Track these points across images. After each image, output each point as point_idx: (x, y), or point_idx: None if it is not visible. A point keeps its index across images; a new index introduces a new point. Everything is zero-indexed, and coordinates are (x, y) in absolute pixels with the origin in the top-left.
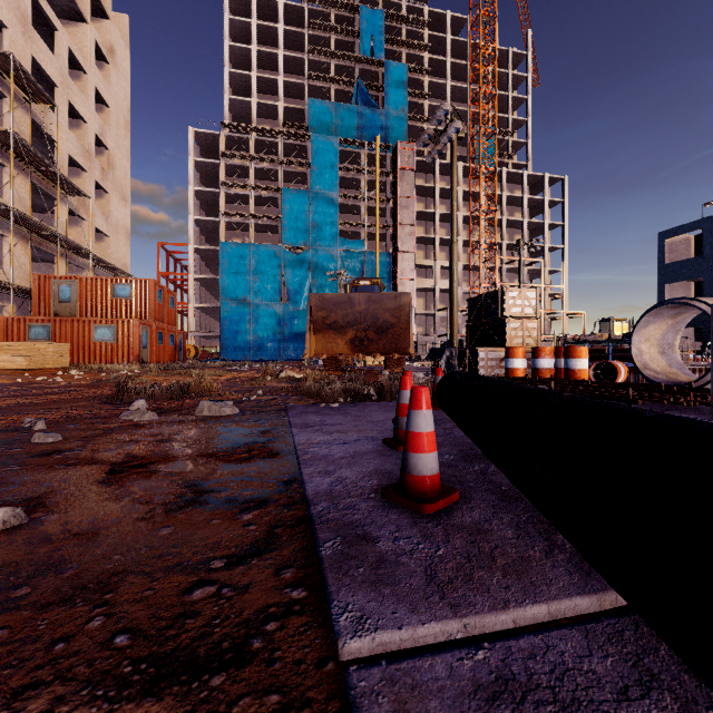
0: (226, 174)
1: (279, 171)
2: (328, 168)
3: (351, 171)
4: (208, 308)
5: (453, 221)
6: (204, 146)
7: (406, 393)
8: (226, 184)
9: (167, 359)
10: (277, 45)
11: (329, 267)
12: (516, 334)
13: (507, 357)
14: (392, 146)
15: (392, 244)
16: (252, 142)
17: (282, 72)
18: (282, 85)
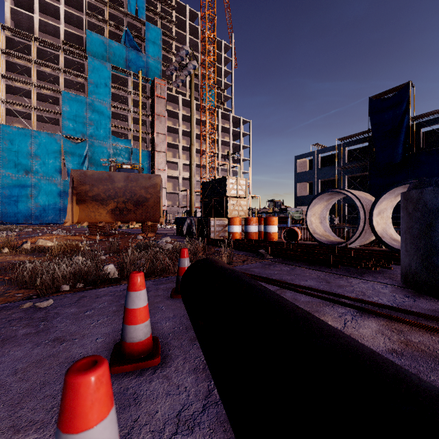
0: (7, 69)
1: (59, 77)
2: (102, 84)
3: (121, 90)
4: None
5: (192, 129)
6: None
7: None
8: (7, 77)
9: None
10: None
11: (103, 156)
12: (234, 208)
13: (229, 224)
14: (151, 80)
15: (151, 145)
16: (33, 48)
17: (63, 3)
18: (63, 12)
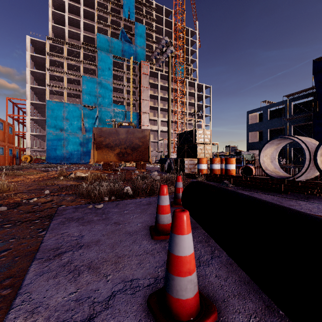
0: (50, 64)
1: (80, 66)
2: (107, 69)
3: (118, 71)
4: (39, 135)
5: (169, 96)
6: (36, 48)
7: (183, 240)
8: (50, 69)
9: (7, 163)
10: (80, 3)
11: (107, 117)
12: (201, 152)
13: (198, 163)
14: (138, 62)
15: (138, 108)
16: (65, 49)
17: (82, 17)
18: (82, 23)
